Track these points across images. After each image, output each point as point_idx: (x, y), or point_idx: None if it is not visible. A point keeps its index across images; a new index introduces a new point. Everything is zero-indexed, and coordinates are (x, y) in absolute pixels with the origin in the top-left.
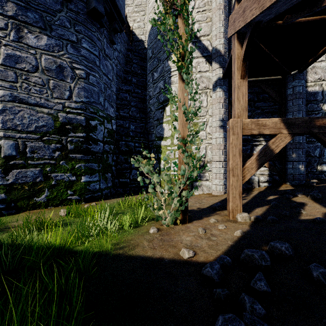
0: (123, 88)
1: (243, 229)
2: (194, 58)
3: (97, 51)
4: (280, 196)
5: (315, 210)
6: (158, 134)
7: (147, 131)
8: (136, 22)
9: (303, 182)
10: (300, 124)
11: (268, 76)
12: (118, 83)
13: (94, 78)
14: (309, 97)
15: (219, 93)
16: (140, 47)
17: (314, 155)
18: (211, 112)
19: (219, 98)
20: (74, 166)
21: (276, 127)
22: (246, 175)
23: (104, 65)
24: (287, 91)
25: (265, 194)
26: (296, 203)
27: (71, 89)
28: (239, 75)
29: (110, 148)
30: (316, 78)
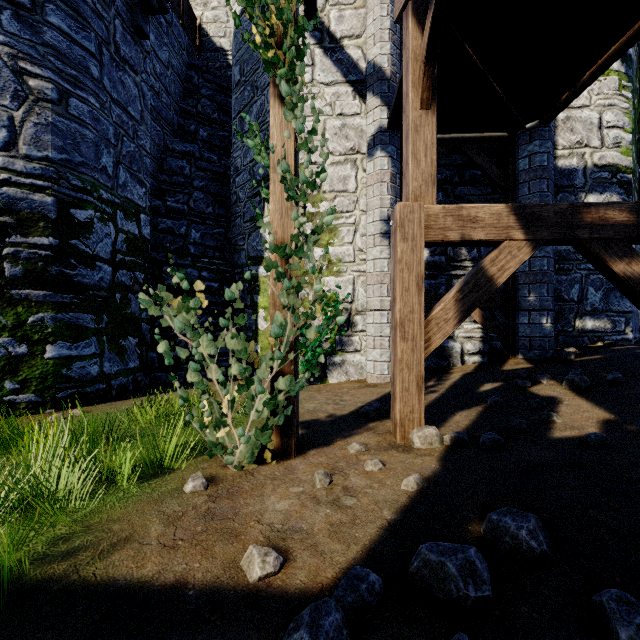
0: (174, 148)
1: (424, 471)
2: (330, 84)
3: (92, 42)
4: (506, 384)
5: (580, 415)
6: (253, 252)
7: (232, 245)
8: (210, 8)
9: (549, 352)
10: (551, 219)
11: (482, 130)
12: (164, 135)
13: (84, 105)
14: (561, 179)
15: (381, 161)
16: (219, 64)
17: (569, 297)
18: (364, 205)
19: (381, 172)
20: (24, 319)
21: (499, 225)
22: (433, 338)
23: (116, 81)
24: (517, 165)
25: (475, 379)
26: (540, 399)
27: (13, 124)
28: (417, 99)
29: (135, 280)
30: (572, 141)
